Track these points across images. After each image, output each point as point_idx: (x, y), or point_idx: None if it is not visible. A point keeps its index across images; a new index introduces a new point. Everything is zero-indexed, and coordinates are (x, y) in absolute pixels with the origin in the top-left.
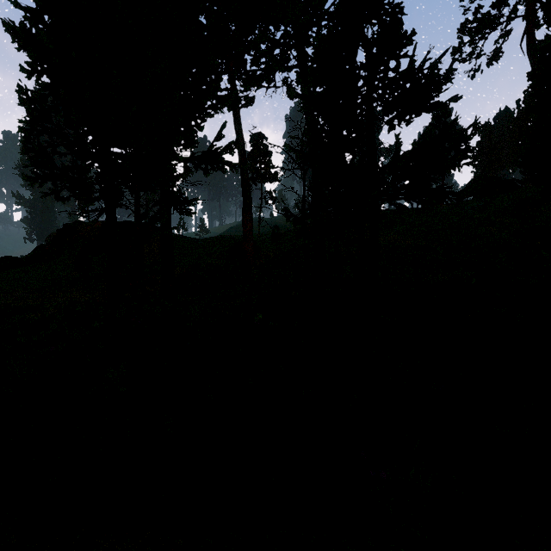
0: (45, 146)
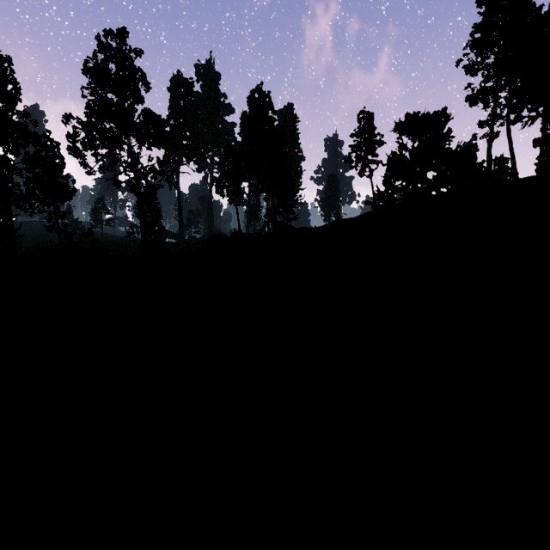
0: None
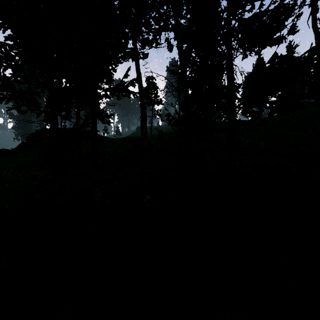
0: (9, 77)
